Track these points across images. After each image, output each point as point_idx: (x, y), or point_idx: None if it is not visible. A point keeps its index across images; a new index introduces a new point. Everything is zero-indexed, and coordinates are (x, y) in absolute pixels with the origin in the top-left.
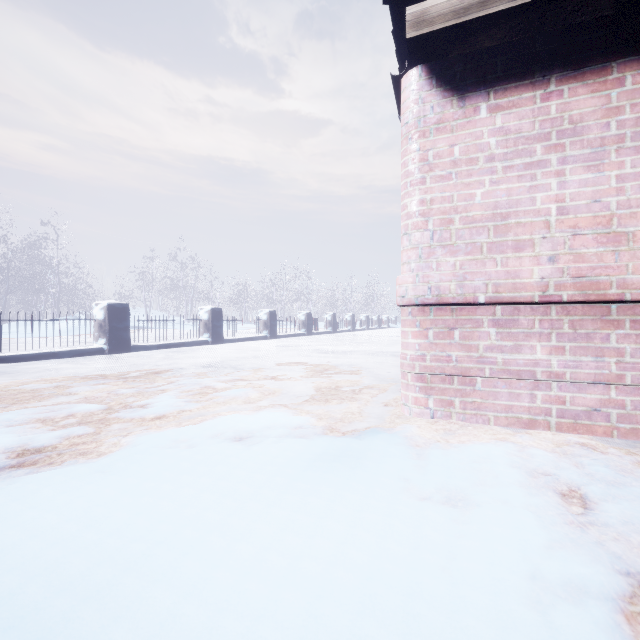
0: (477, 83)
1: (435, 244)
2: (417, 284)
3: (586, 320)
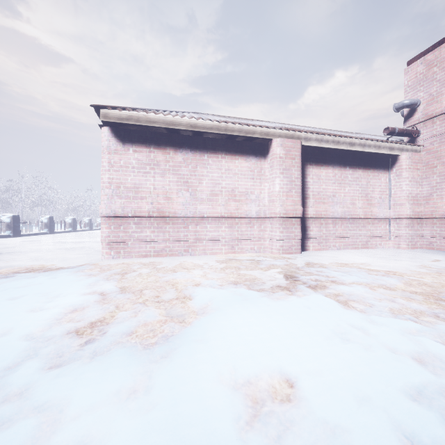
0: (129, 140)
1: (114, 194)
2: (107, 209)
3: (161, 222)
